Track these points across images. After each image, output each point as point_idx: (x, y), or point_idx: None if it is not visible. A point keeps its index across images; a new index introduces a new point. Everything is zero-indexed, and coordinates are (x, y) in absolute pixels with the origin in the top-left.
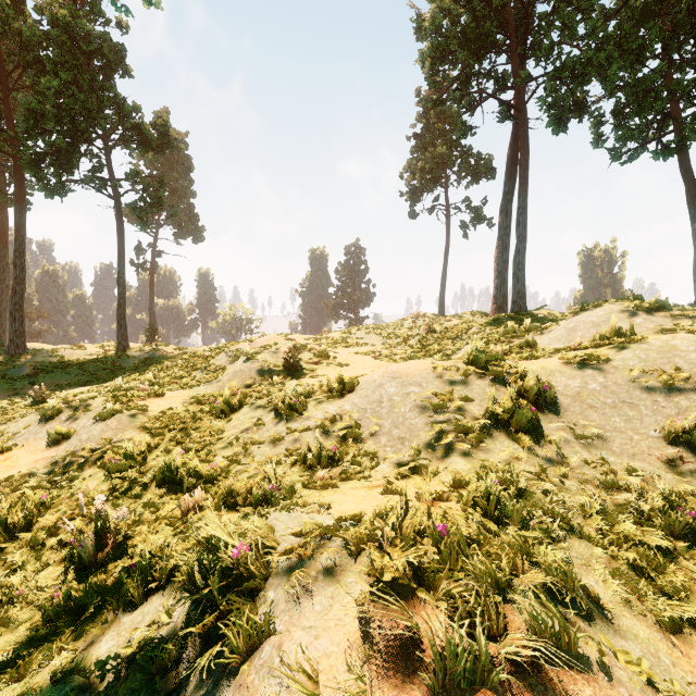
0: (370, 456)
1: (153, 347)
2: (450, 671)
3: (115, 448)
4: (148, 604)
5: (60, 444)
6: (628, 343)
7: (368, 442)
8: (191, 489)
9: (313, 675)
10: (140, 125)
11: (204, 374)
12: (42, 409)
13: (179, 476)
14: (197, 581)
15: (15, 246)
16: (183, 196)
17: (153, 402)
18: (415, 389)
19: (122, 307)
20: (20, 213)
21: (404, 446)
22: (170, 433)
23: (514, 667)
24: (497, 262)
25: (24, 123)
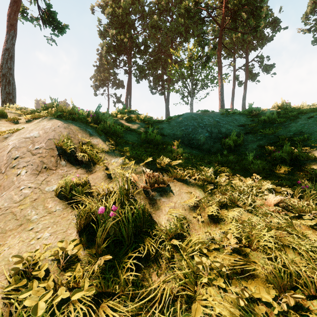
0: None
1: None
2: None
3: None
4: None
5: None
6: None
7: None
8: None
9: None
10: None
11: None
12: None
13: None
14: None
15: None
16: None
17: None
18: None
19: None
20: None
21: None
22: None
23: None
24: None
25: None
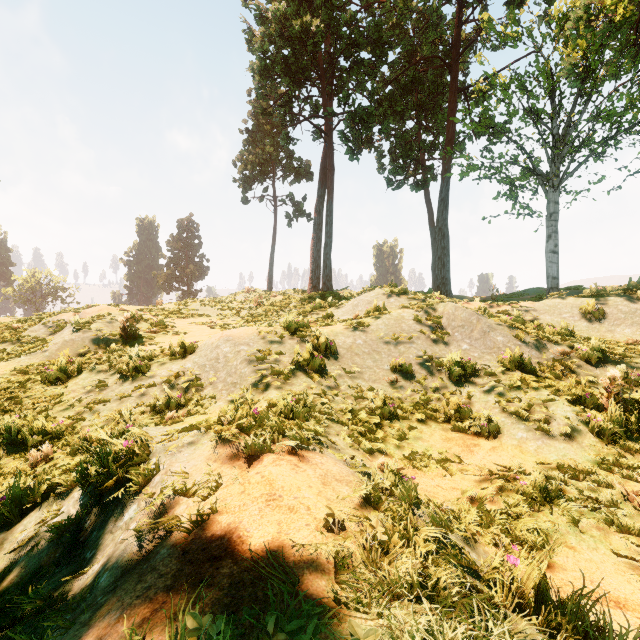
0: (210, 398)
1: None
2: (254, 448)
3: None
4: (26, 518)
5: None
6: (381, 314)
7: (208, 388)
8: (36, 447)
9: (189, 473)
10: None
11: (17, 346)
12: None
13: (20, 437)
14: (91, 472)
15: None
16: None
17: None
18: (245, 348)
19: None
20: None
21: (236, 388)
22: None
23: (283, 450)
24: (313, 250)
25: None
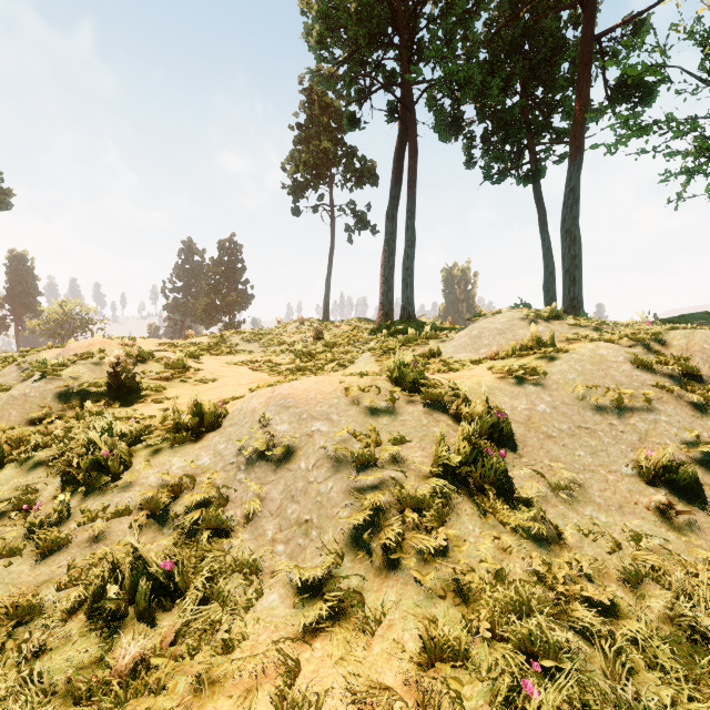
0: (244, 572)
1: None
2: None
3: None
4: None
5: None
6: (556, 352)
7: (240, 534)
8: None
9: None
10: None
11: None
12: None
13: None
14: None
15: None
16: None
17: None
18: (322, 427)
19: None
20: None
21: (309, 540)
22: None
23: None
24: (384, 267)
25: None
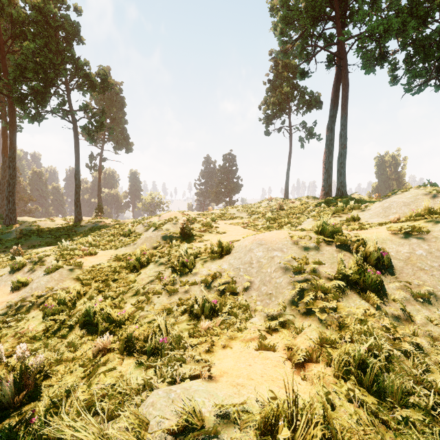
0: (244, 309)
1: (98, 220)
2: None
3: (55, 295)
4: None
5: (20, 289)
6: None
7: (241, 296)
8: (104, 332)
9: None
10: (89, 74)
11: (128, 238)
12: (12, 264)
13: (96, 321)
14: None
15: (9, 154)
16: (119, 123)
17: (87, 260)
18: (278, 254)
19: (78, 193)
20: (12, 133)
21: (271, 301)
22: (95, 283)
23: None
24: (325, 163)
25: (13, 73)
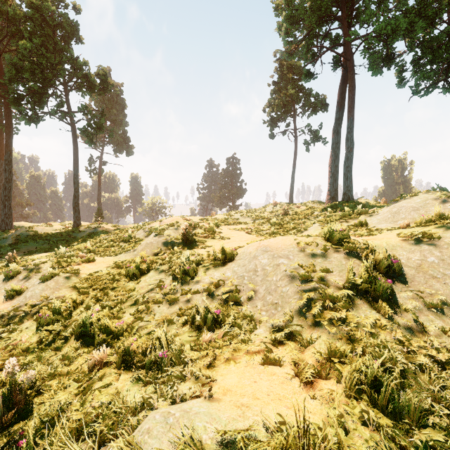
0: (248, 319)
1: (97, 225)
2: None
3: (50, 304)
4: None
5: (14, 298)
6: None
7: (246, 305)
8: (101, 344)
9: None
10: (88, 75)
11: (128, 244)
12: (6, 271)
13: (92, 332)
14: None
15: (5, 157)
16: (119, 125)
17: (85, 267)
18: (284, 261)
19: (76, 198)
20: (8, 135)
21: (277, 311)
22: (93, 292)
23: None
24: (331, 166)
25: (8, 73)
